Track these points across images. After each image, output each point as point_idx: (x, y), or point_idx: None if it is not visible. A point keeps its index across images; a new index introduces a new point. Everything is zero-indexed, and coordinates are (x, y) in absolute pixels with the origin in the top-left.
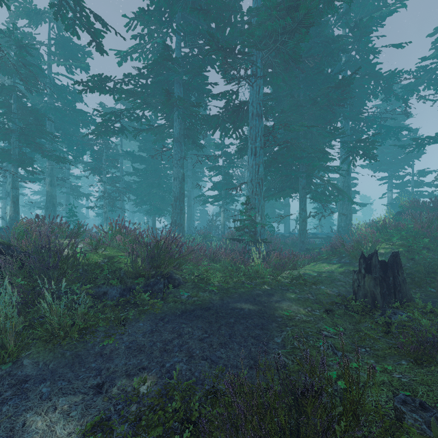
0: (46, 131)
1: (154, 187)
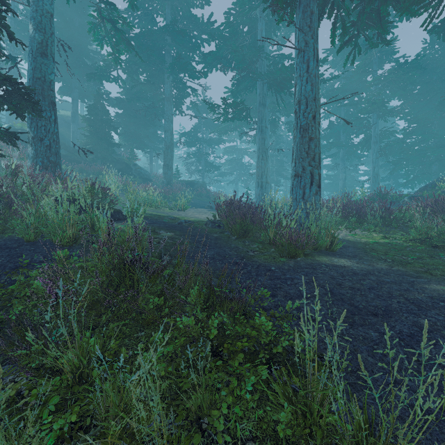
0: (284, 168)
1: None
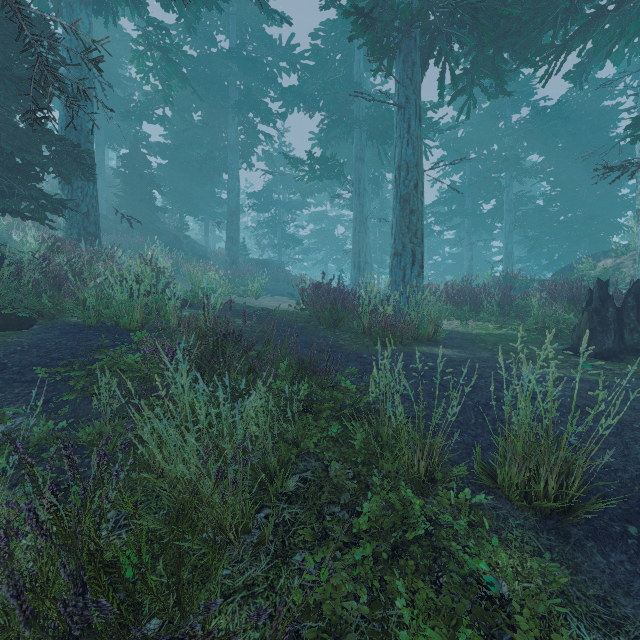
0: None
1: None
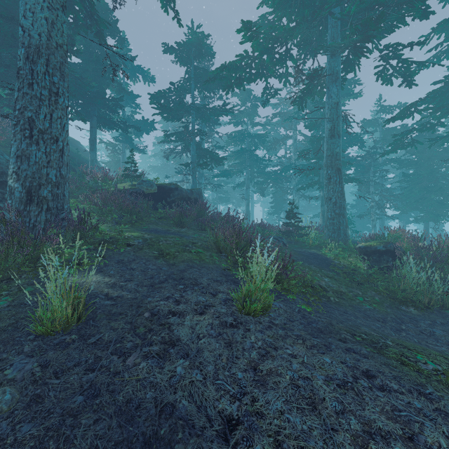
0: (344, 161)
1: (429, 191)
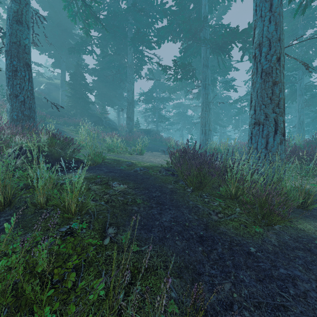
0: (220, 118)
1: None
